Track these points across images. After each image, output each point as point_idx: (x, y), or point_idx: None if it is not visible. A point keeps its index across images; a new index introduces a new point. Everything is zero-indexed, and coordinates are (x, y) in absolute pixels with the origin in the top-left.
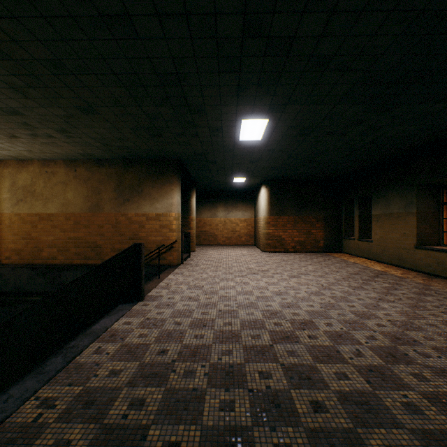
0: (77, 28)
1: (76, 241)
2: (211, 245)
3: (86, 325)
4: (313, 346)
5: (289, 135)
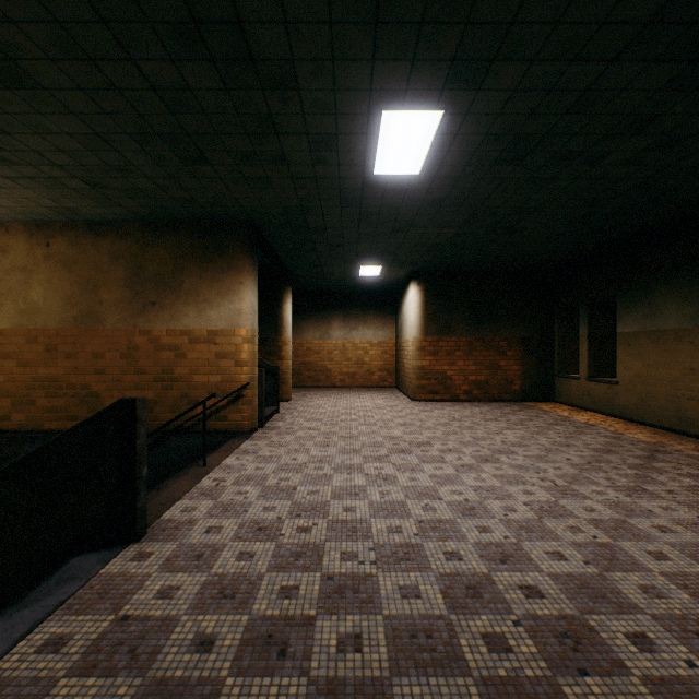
0: None
1: (49, 384)
2: (321, 387)
3: None
4: None
5: (480, 161)
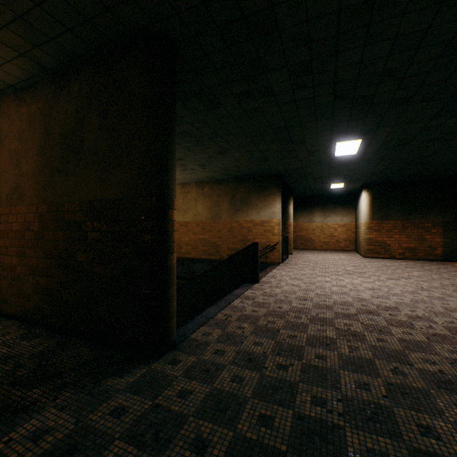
0: (230, 118)
1: (203, 241)
2: (308, 249)
3: (221, 296)
4: (390, 319)
5: (385, 147)
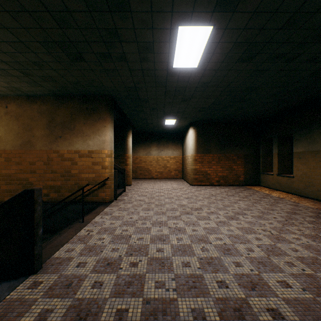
0: None
1: (7, 178)
2: (146, 178)
3: None
4: None
5: (230, 59)
